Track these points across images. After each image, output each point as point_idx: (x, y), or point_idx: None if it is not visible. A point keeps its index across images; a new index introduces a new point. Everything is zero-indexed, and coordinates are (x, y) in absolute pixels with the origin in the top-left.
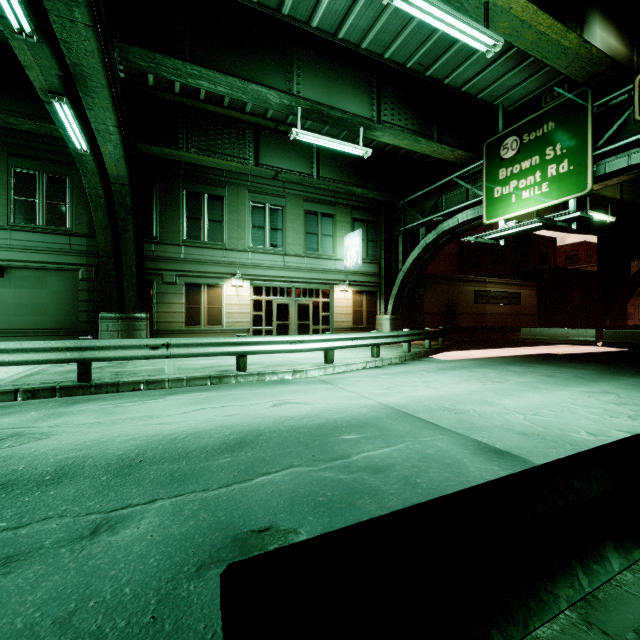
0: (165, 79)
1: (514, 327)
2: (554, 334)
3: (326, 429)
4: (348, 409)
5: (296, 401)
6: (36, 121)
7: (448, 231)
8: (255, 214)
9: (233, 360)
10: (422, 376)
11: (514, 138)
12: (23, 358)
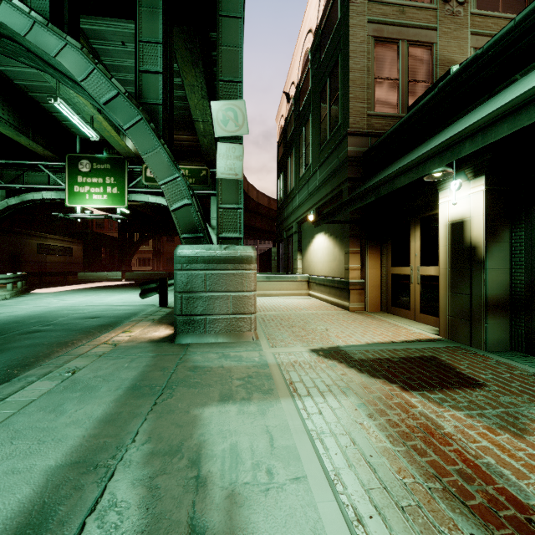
0: None
1: (72, 272)
2: (100, 276)
3: (54, 312)
4: (46, 309)
5: (4, 312)
6: None
7: (32, 200)
8: None
9: None
10: (53, 298)
11: (88, 162)
12: None
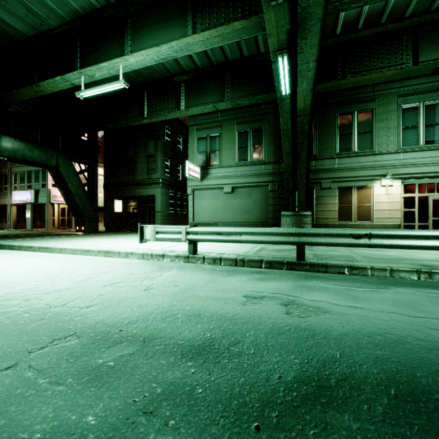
0: (329, 27)
1: None
2: None
3: None
4: None
5: None
6: (250, 97)
7: None
8: (406, 116)
9: (414, 254)
10: None
11: None
12: (265, 239)
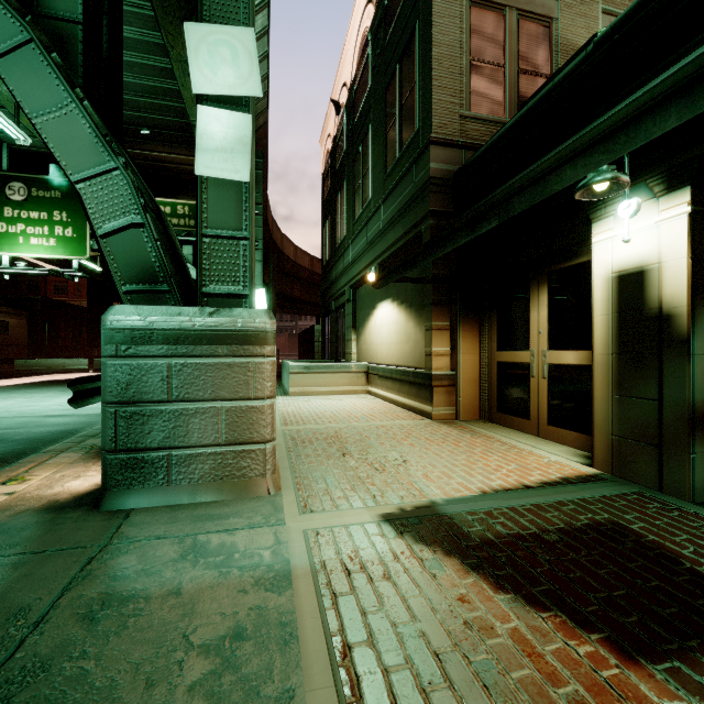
0: None
1: (5, 359)
2: (52, 364)
3: None
4: None
5: None
6: None
7: None
8: None
9: None
10: None
11: (22, 185)
12: None
